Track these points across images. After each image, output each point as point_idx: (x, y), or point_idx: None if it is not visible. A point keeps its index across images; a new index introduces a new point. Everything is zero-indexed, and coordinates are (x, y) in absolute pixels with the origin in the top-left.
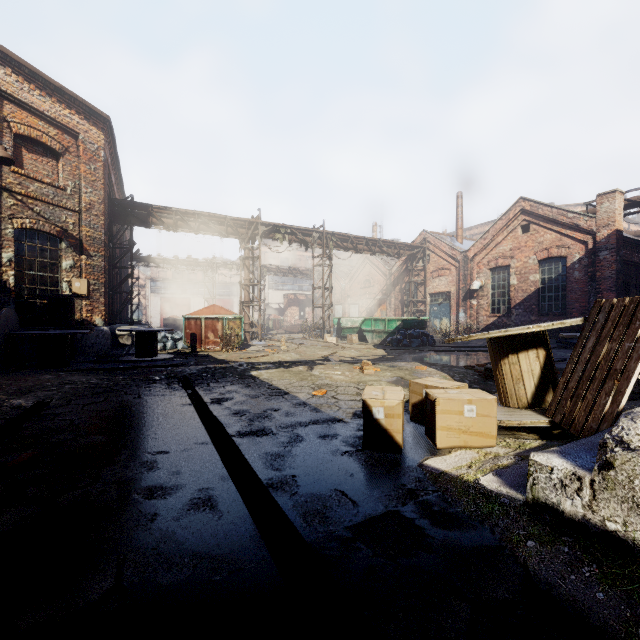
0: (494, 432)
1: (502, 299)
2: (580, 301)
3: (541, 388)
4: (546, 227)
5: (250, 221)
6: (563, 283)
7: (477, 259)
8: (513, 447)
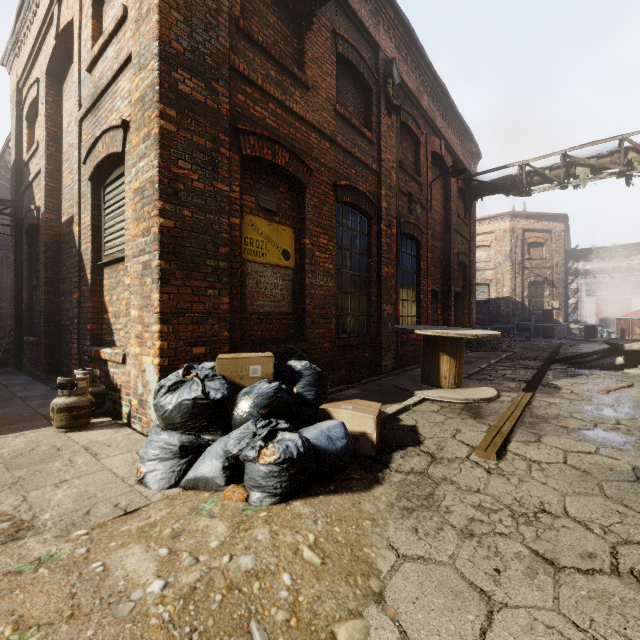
0: None
1: None
2: None
3: None
4: None
5: None
6: None
7: None
8: None
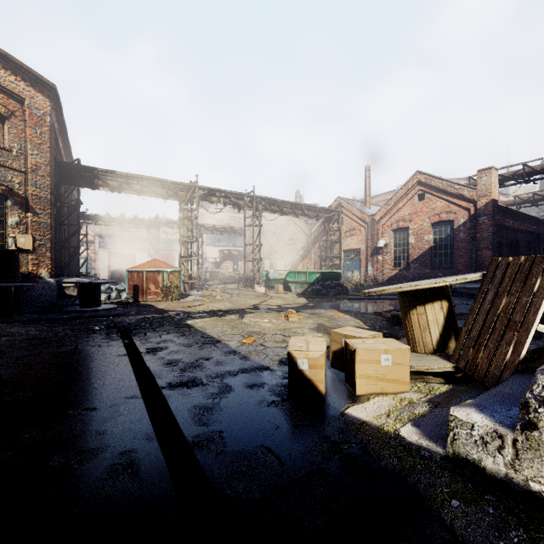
0: (407, 379)
1: (402, 255)
2: (464, 257)
3: (445, 335)
4: (437, 196)
5: (189, 185)
6: (451, 242)
7: (382, 222)
8: (424, 392)
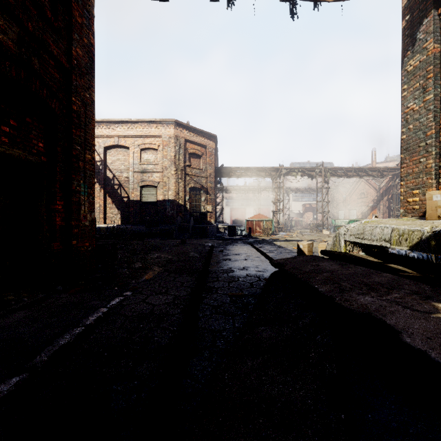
0: None
1: None
2: None
3: None
4: None
5: (278, 168)
6: None
7: None
8: None
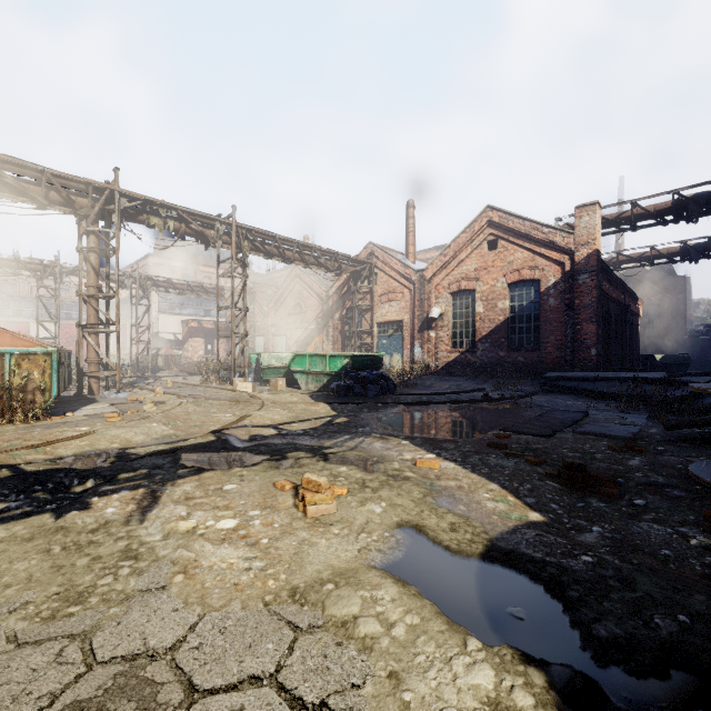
0: None
1: (465, 330)
2: (556, 334)
3: None
4: (517, 244)
5: (98, 186)
6: (536, 312)
7: (436, 280)
8: None
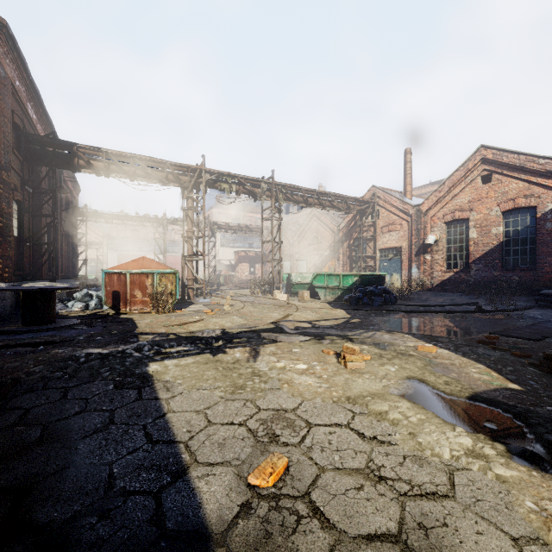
0: None
1: (459, 254)
2: None
3: None
4: (511, 176)
5: (193, 168)
6: (532, 235)
7: (431, 213)
8: None
